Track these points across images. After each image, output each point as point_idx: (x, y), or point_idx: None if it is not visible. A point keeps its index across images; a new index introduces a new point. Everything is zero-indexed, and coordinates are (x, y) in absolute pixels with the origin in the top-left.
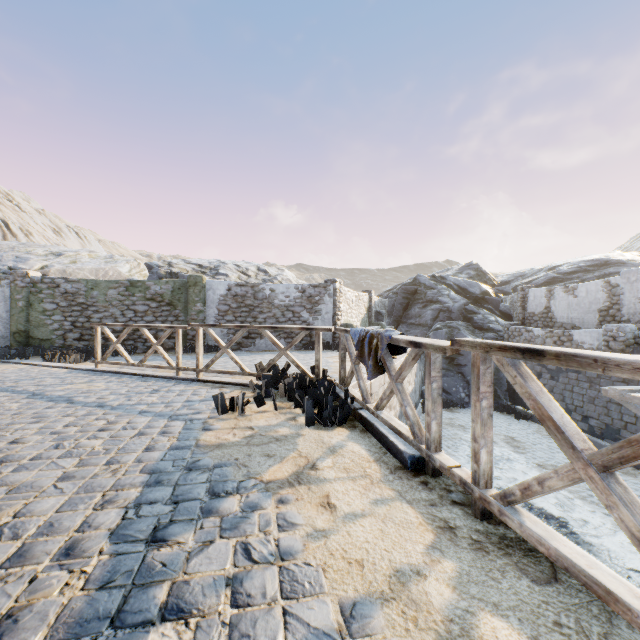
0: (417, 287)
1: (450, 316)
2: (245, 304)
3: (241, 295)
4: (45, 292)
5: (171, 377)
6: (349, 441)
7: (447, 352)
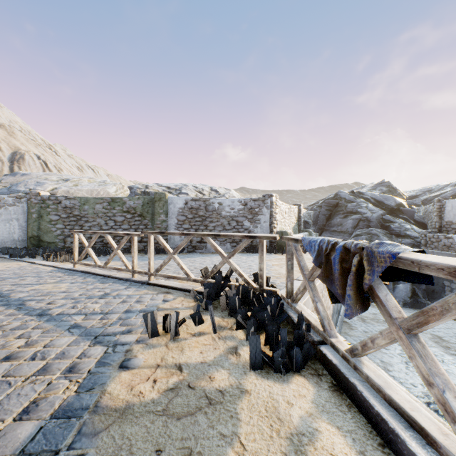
0: (338, 201)
1: (369, 224)
2: (198, 215)
3: (195, 208)
4: (51, 207)
5: (127, 279)
6: (320, 418)
7: None
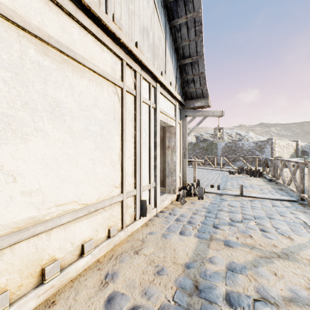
0: None
1: None
2: (231, 149)
3: (230, 146)
4: None
5: (213, 169)
6: (258, 179)
7: (273, 160)
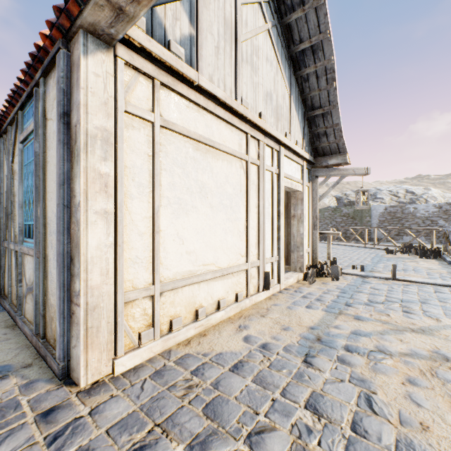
0: None
1: None
2: (395, 217)
3: (393, 212)
4: None
5: (362, 247)
6: (433, 261)
7: None
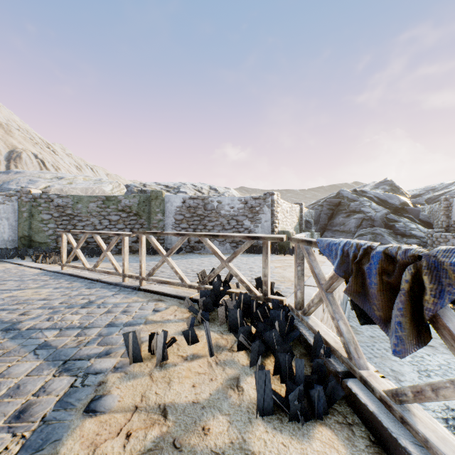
0: (340, 200)
1: (373, 224)
2: (197, 214)
3: (193, 206)
4: (43, 205)
5: (116, 284)
6: None
7: None
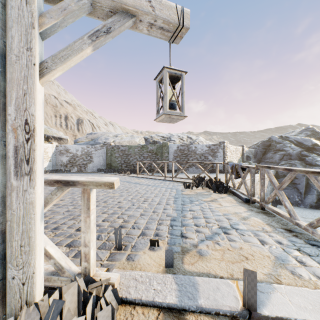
0: (270, 142)
1: (290, 158)
2: (184, 153)
3: (182, 149)
4: (116, 150)
5: (163, 179)
6: (227, 196)
7: (254, 168)
